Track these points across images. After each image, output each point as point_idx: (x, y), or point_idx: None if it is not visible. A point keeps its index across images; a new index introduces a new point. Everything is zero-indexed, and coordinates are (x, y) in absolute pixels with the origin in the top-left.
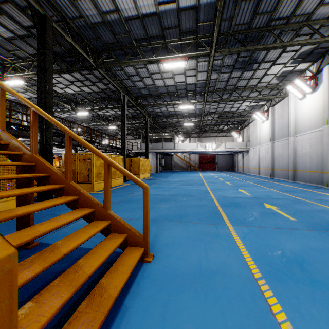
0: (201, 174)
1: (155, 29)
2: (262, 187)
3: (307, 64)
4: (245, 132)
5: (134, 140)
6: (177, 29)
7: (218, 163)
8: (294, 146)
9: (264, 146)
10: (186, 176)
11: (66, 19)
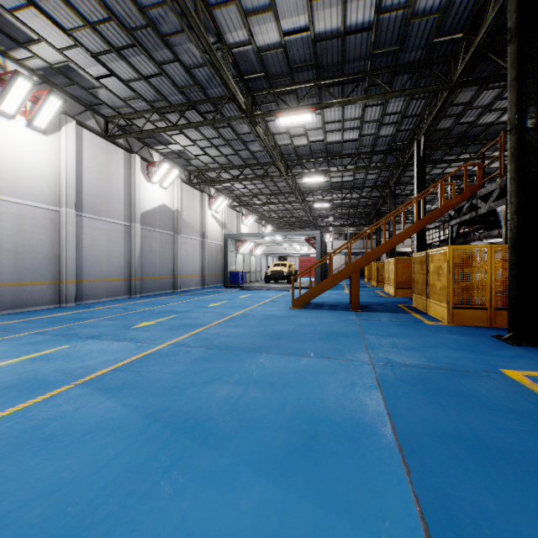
0: None
1: None
2: None
3: None
4: None
5: None
6: None
7: None
8: None
9: None
10: None
11: None
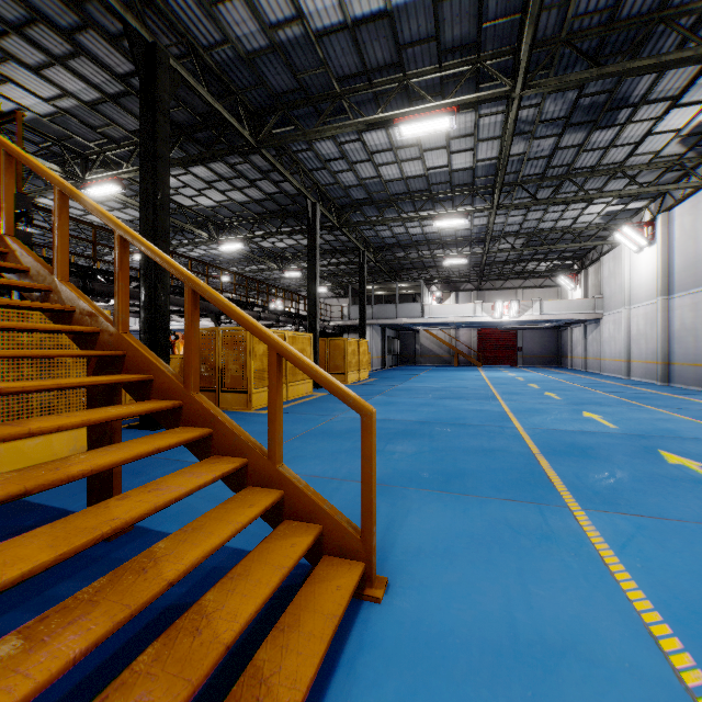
0: (485, 373)
1: (382, 49)
2: (644, 407)
3: None
4: (592, 277)
5: (336, 299)
6: (431, 43)
7: (524, 349)
8: None
9: (642, 307)
10: (449, 378)
11: (196, 50)
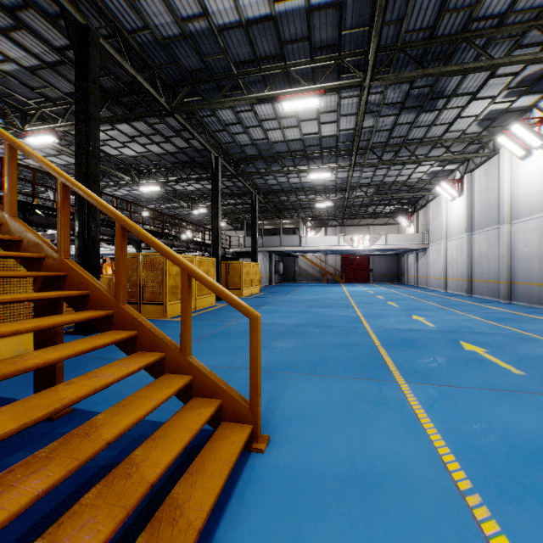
0: (346, 288)
1: (269, 43)
2: (454, 311)
3: (534, 96)
4: (422, 218)
5: (234, 231)
6: (305, 42)
7: (374, 270)
8: (510, 240)
9: (455, 240)
10: (320, 292)
11: (121, 33)
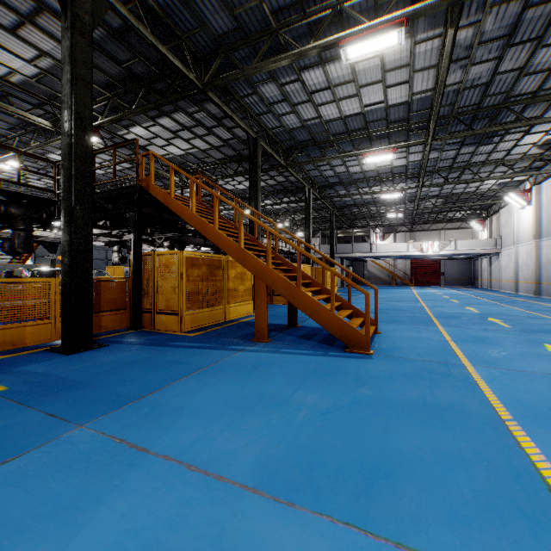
0: (415, 290)
1: (358, 123)
2: (505, 306)
3: None
4: (495, 223)
5: None
6: (383, 120)
7: (446, 274)
8: None
9: (524, 246)
10: (390, 292)
11: (266, 131)
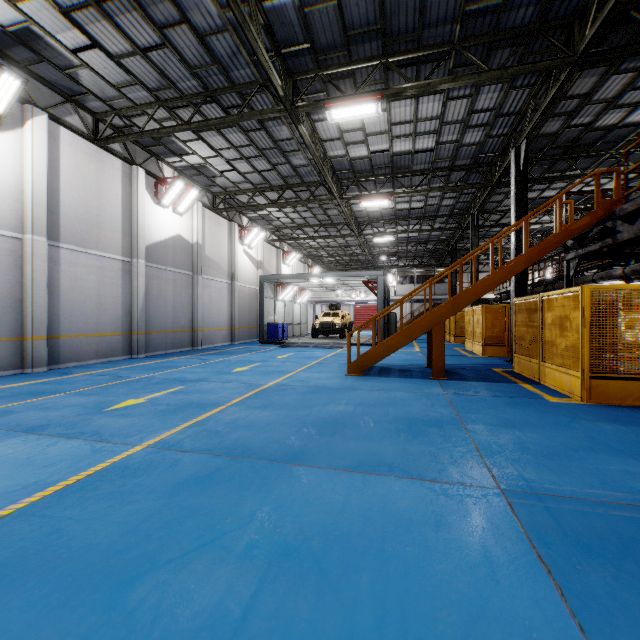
0: None
1: None
2: None
3: None
4: None
5: None
6: None
7: None
8: None
9: None
10: None
11: None
